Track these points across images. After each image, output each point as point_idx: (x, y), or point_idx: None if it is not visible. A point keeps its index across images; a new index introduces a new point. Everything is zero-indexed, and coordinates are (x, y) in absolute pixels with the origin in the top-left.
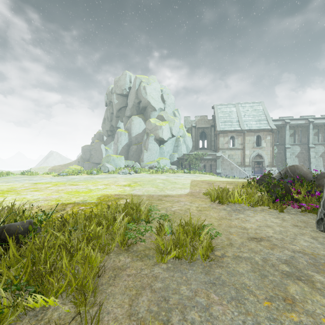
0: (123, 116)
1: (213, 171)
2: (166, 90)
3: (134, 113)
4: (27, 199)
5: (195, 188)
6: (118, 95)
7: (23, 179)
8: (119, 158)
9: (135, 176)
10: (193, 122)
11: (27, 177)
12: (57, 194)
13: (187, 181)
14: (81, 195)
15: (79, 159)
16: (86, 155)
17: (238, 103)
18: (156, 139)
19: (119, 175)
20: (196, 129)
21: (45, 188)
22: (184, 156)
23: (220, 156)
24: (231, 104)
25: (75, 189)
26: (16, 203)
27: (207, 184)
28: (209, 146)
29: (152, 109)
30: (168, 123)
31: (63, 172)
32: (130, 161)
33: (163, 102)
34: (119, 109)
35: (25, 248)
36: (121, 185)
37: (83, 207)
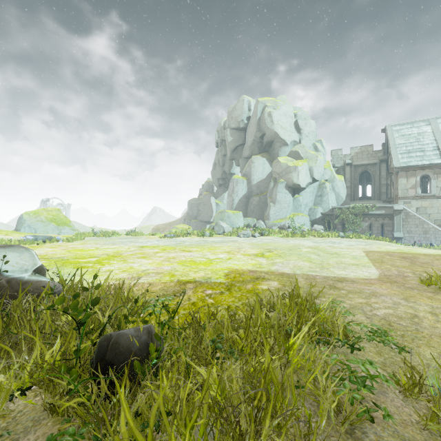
0: (239, 158)
1: (387, 235)
2: (302, 114)
3: (255, 152)
4: (135, 269)
5: (386, 267)
6: (233, 129)
7: (128, 241)
8: (235, 215)
9: (263, 240)
10: (346, 157)
11: (132, 239)
12: (169, 264)
13: (357, 252)
14: (200, 268)
15: (185, 216)
16: (193, 211)
17: (436, 117)
18: (288, 186)
19: (240, 239)
20: (353, 168)
21: (153, 254)
22: (332, 210)
23: (401, 210)
24: (421, 121)
25: (189, 257)
26: (123, 275)
27: (403, 259)
28: (376, 194)
29: (280, 144)
30: (306, 162)
31: (170, 233)
32: (251, 218)
33: (297, 132)
34: (234, 149)
35: (144, 391)
36: (250, 254)
37: (209, 292)
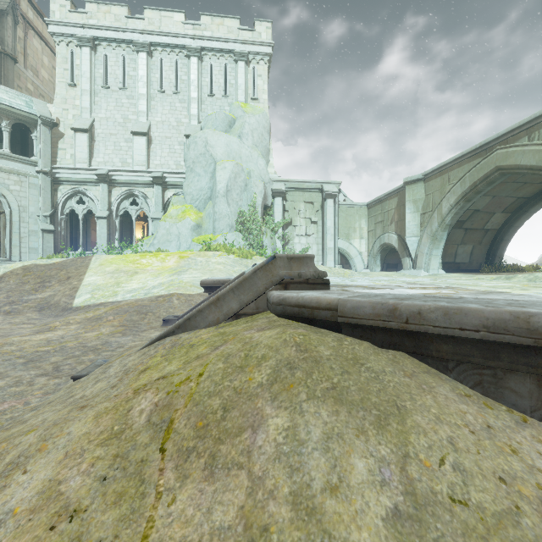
0: None
1: None
2: None
3: None
4: None
5: None
6: None
7: None
8: None
9: None
10: None
11: None
12: None
13: None
14: None
15: (541, 260)
16: None
17: None
18: None
19: None
20: None
21: None
22: None
23: None
24: None
25: None
26: None
27: None
28: None
29: None
30: None
31: None
32: None
33: None
34: None
35: None
36: None
37: None
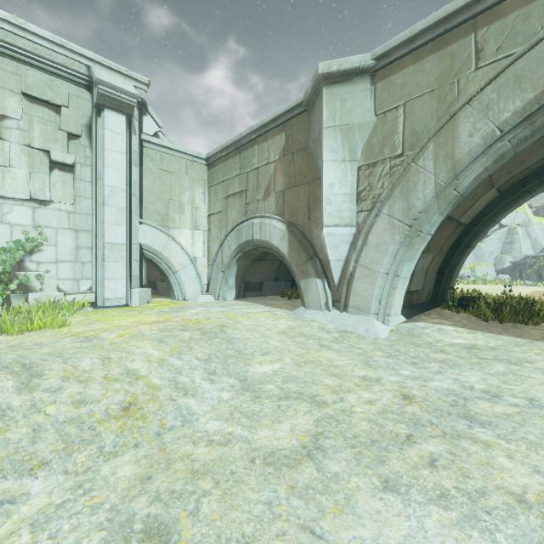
0: None
1: None
2: None
3: None
4: None
5: (536, 294)
6: None
7: None
8: None
9: None
10: None
11: None
12: None
13: (527, 290)
14: None
15: None
16: None
17: None
18: None
19: None
20: None
21: None
22: (525, 259)
23: None
24: None
25: None
26: None
27: None
28: None
29: None
30: None
31: None
32: None
33: None
34: None
35: None
36: None
37: None
